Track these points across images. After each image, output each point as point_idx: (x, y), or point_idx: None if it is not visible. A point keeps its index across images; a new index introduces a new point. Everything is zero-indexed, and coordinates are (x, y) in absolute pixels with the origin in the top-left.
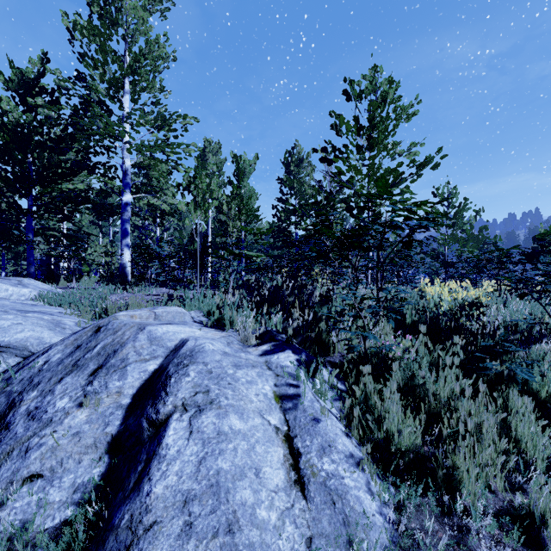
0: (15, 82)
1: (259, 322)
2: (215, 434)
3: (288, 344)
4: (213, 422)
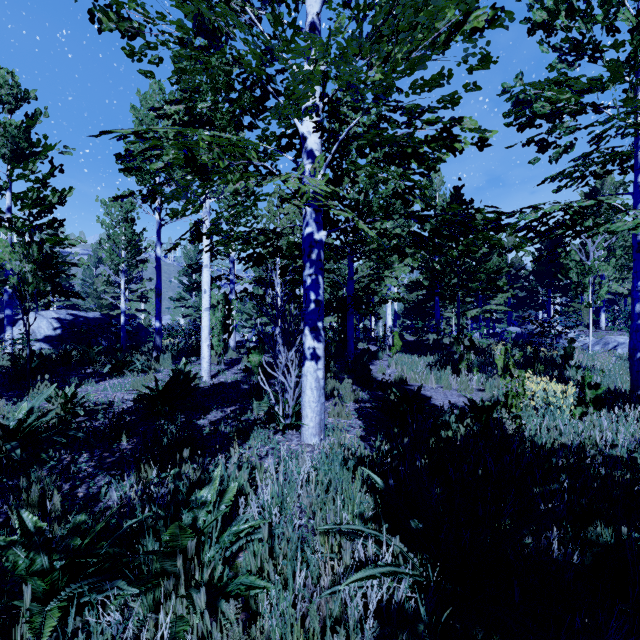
0: (546, 242)
1: None
2: (624, 350)
3: None
4: (624, 349)
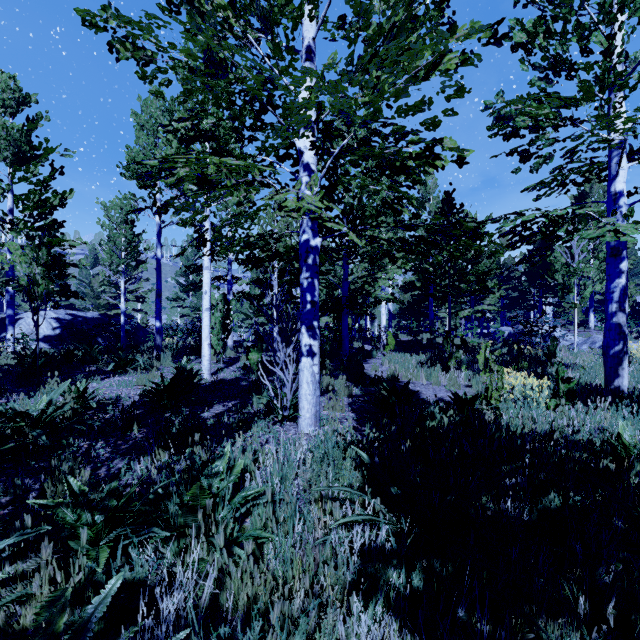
0: (537, 244)
1: (634, 339)
2: None
3: (638, 343)
4: None
